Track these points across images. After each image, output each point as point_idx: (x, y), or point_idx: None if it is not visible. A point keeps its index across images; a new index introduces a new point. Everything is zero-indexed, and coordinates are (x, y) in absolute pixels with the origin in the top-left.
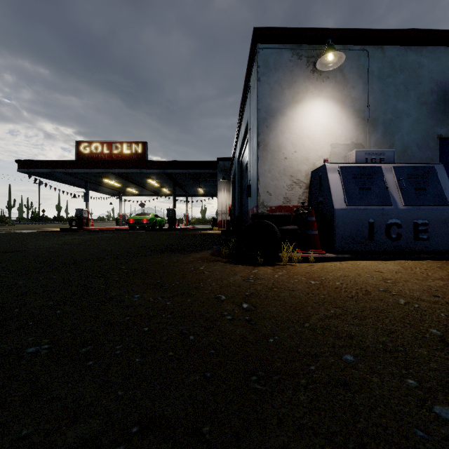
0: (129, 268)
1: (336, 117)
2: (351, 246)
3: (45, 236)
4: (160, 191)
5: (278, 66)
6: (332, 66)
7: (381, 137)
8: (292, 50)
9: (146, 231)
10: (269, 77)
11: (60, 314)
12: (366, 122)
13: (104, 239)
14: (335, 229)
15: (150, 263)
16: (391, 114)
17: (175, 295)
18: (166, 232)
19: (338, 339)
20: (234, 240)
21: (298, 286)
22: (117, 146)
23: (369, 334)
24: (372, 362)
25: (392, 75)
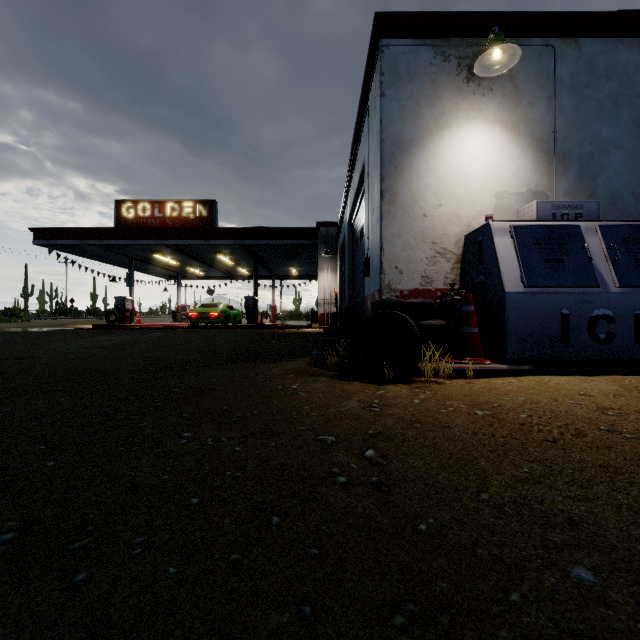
0: (181, 386)
1: (504, 151)
2: (532, 352)
3: (68, 335)
4: (235, 272)
5: (413, 72)
6: (499, 70)
7: (575, 182)
8: (435, 48)
9: (215, 330)
10: (399, 90)
11: (52, 469)
12: (551, 158)
13: (152, 341)
14: (507, 325)
15: (214, 378)
16: (592, 144)
17: (249, 433)
18: (243, 331)
19: (551, 530)
20: (345, 343)
21: (456, 420)
22: (174, 207)
23: (609, 520)
24: (634, 586)
25: (593, 84)
